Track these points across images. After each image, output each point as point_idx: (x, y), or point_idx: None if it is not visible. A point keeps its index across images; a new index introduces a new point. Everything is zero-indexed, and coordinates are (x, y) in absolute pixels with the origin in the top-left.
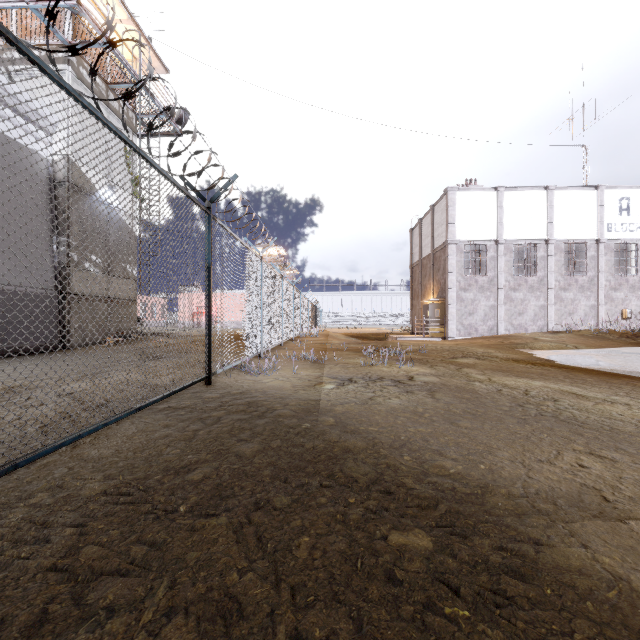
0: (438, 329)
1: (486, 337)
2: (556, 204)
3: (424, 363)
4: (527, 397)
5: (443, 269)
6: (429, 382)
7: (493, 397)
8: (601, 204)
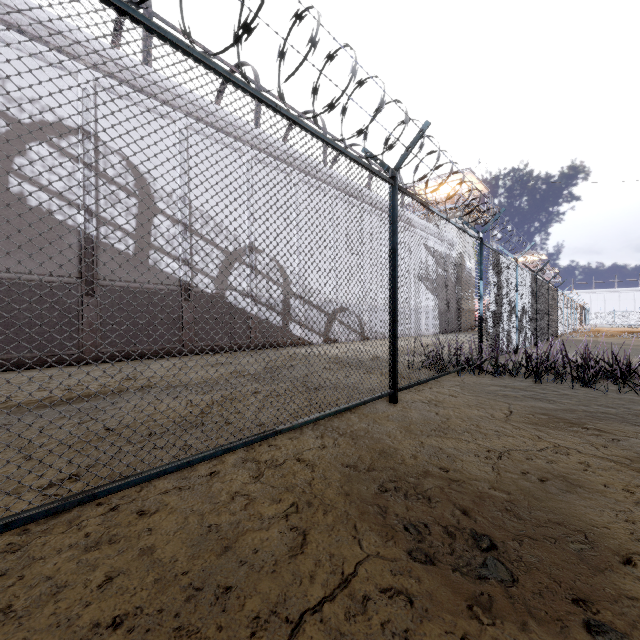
0: None
1: None
2: None
3: None
4: None
5: None
6: None
7: None
8: None
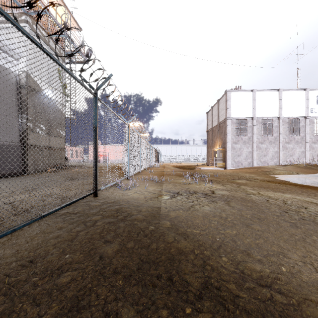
0: (221, 163)
1: (248, 168)
2: (283, 98)
3: (218, 182)
4: (287, 205)
5: (224, 132)
6: (224, 195)
7: (266, 205)
8: (307, 98)
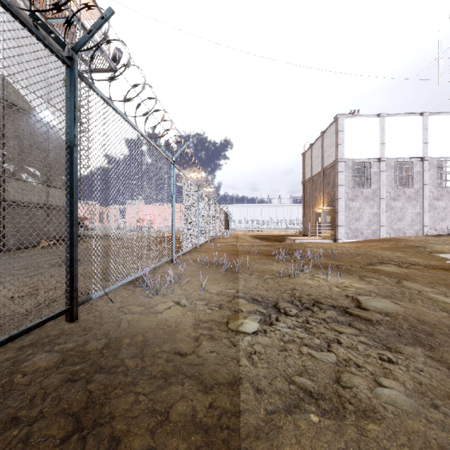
0: (329, 232)
1: (376, 240)
2: (430, 127)
3: (348, 272)
4: None
5: (333, 183)
6: (394, 315)
7: None
8: None
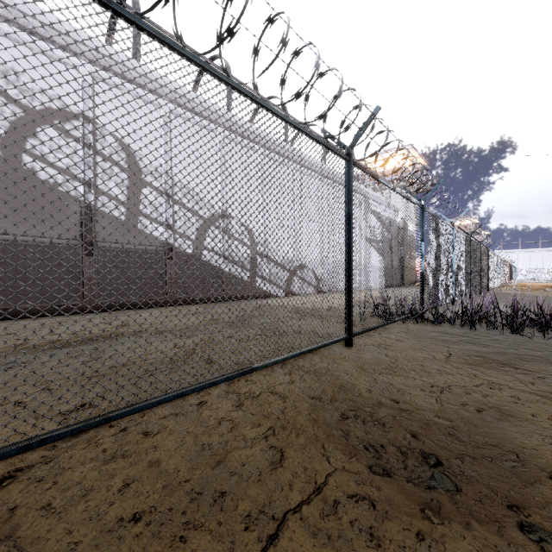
0: None
1: None
2: None
3: None
4: None
5: None
6: None
7: None
8: None
